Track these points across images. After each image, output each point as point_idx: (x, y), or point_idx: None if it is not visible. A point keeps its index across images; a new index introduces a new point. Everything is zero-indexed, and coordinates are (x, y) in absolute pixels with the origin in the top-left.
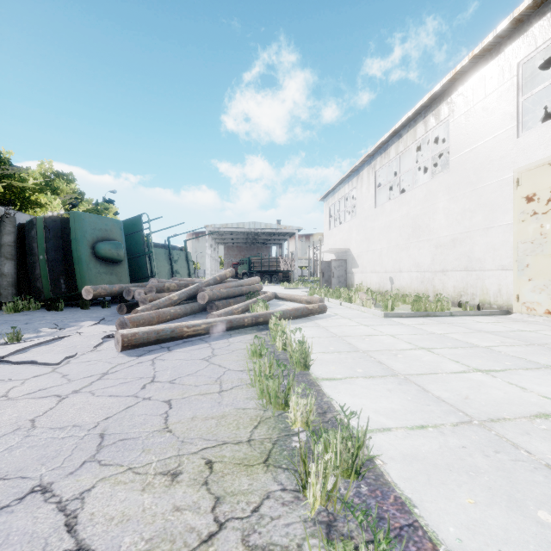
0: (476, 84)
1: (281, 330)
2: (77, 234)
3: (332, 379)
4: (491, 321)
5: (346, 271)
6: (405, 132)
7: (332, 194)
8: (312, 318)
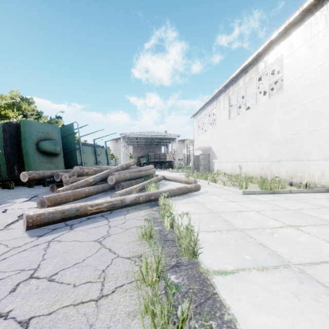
0: (304, 30)
1: (168, 209)
2: (26, 135)
3: (224, 272)
4: (323, 197)
5: (209, 161)
6: (250, 68)
7: (200, 112)
8: (191, 194)
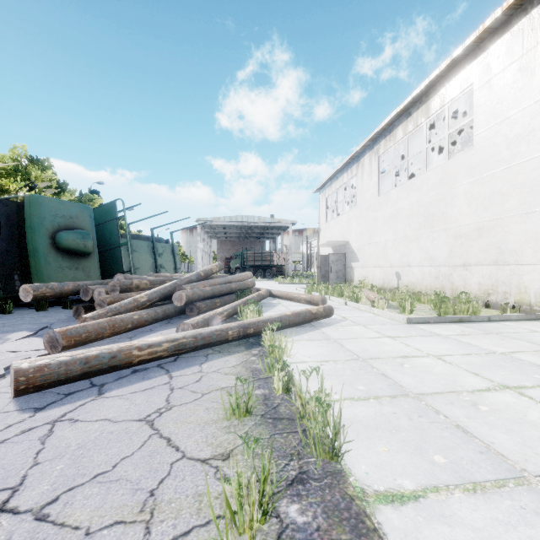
0: (510, 42)
1: (279, 354)
2: (33, 221)
3: (398, 496)
4: None
5: (345, 266)
6: (416, 109)
7: (329, 184)
8: (317, 324)
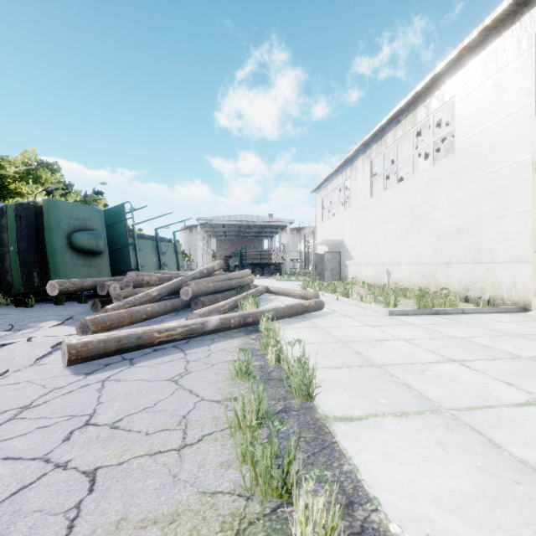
0: (486, 60)
1: (273, 336)
2: (51, 223)
3: (349, 418)
4: (511, 320)
5: (339, 264)
6: (404, 117)
7: (325, 185)
8: (309, 316)
